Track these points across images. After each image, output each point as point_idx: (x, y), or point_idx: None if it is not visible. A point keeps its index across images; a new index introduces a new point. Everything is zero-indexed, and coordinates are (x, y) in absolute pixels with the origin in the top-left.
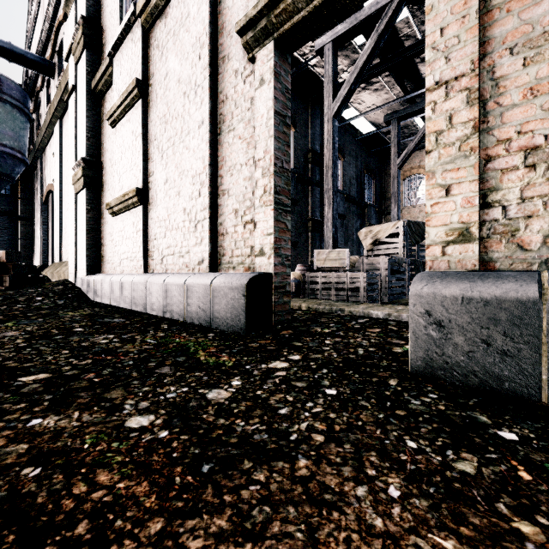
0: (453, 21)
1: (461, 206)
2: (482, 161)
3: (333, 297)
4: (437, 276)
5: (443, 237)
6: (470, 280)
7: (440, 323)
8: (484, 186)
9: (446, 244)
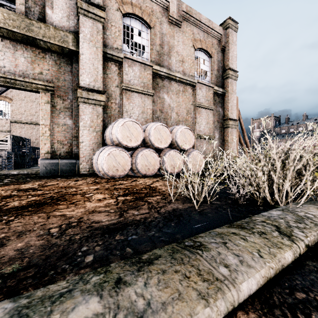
0: (46, 114)
1: (48, 147)
2: (51, 140)
3: None
4: (44, 159)
5: (44, 152)
6: (50, 160)
7: (45, 167)
8: (51, 144)
9: (45, 154)
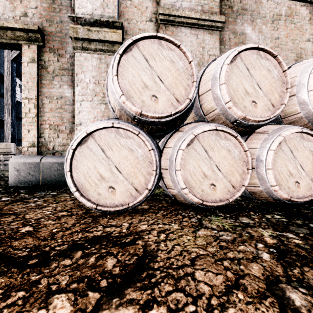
0: (30, 81)
1: (33, 136)
2: (40, 124)
3: (2, 168)
4: (19, 157)
5: (28, 145)
6: (27, 158)
7: (18, 170)
8: (40, 131)
9: (28, 147)
